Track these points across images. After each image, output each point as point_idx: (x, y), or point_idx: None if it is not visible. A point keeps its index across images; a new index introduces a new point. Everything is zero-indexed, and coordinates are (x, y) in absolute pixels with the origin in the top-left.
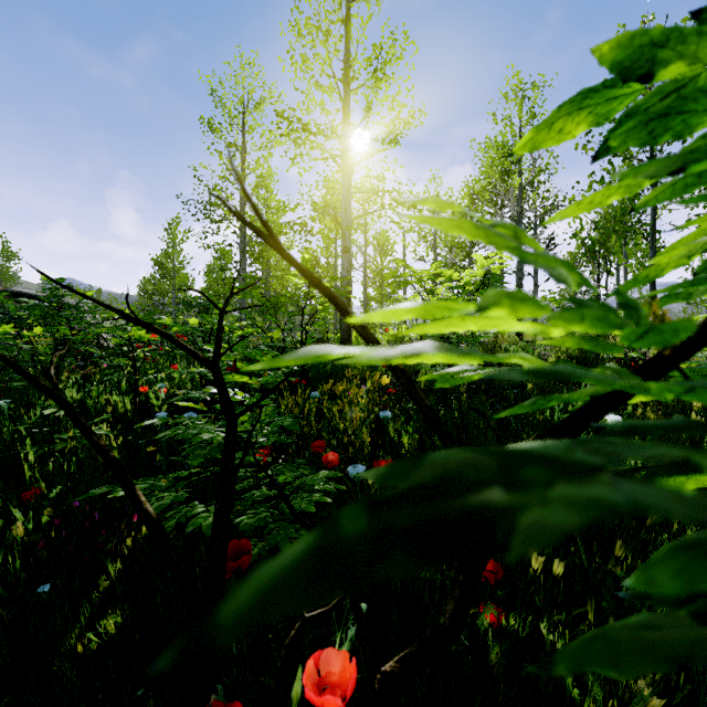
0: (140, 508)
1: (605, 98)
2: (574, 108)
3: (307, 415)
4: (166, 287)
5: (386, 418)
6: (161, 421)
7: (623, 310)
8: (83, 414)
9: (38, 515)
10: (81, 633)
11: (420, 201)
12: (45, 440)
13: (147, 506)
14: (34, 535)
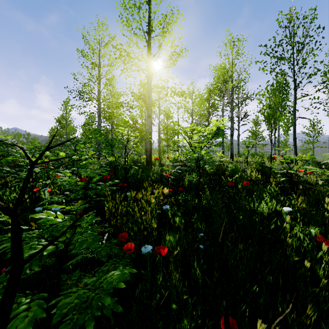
0: None
1: None
2: None
3: (120, 212)
4: (62, 133)
5: (166, 209)
6: None
7: None
8: None
9: None
10: None
11: None
12: None
13: None
14: None
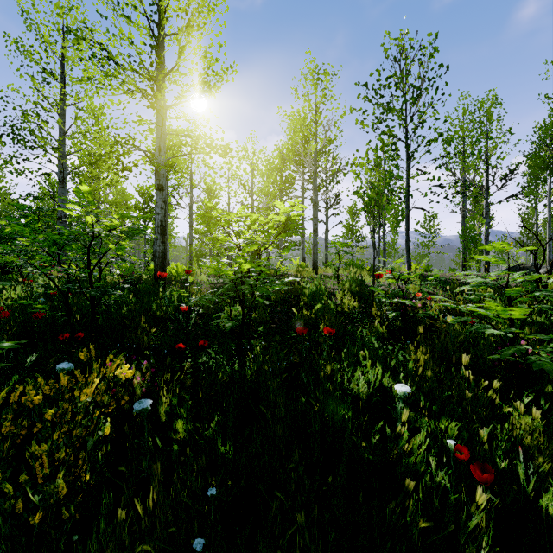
0: None
1: None
2: None
3: None
4: None
5: (143, 410)
6: None
7: None
8: None
9: None
10: None
11: None
12: None
13: None
14: None
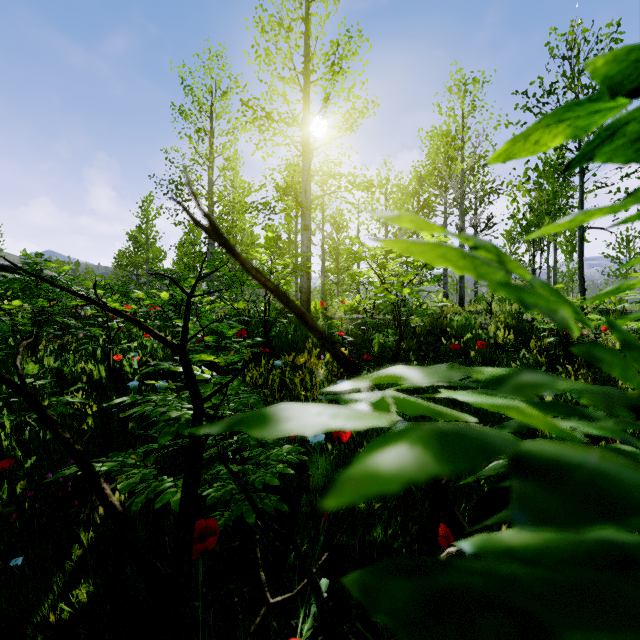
0: (106, 502)
1: (587, 111)
2: (553, 120)
3: (271, 386)
4: (140, 260)
5: None
6: (131, 399)
7: (625, 352)
8: (60, 382)
9: (14, 481)
10: (52, 605)
11: (395, 218)
12: (23, 408)
13: (112, 499)
14: (7, 508)
